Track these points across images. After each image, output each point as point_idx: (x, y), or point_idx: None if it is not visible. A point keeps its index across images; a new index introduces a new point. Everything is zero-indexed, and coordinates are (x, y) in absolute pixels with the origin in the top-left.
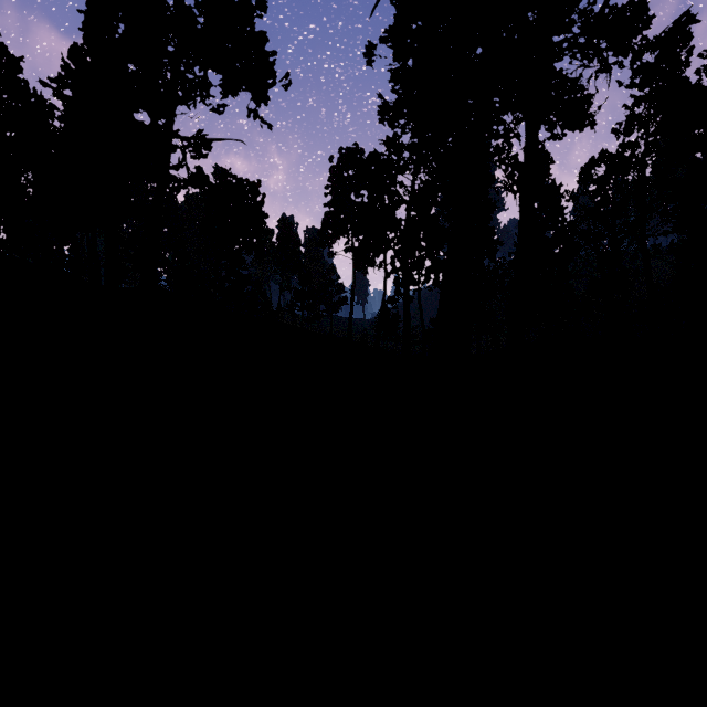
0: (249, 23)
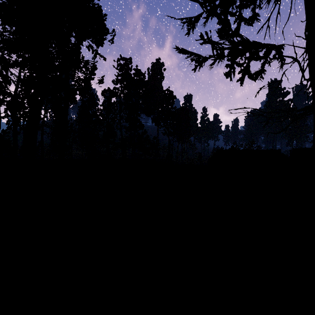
0: None
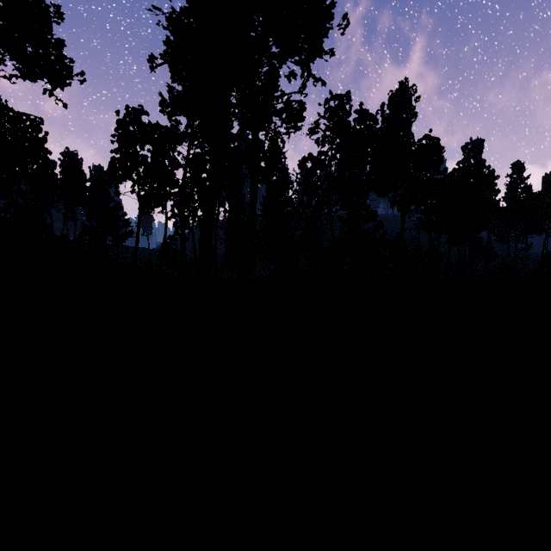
0: (47, 28)
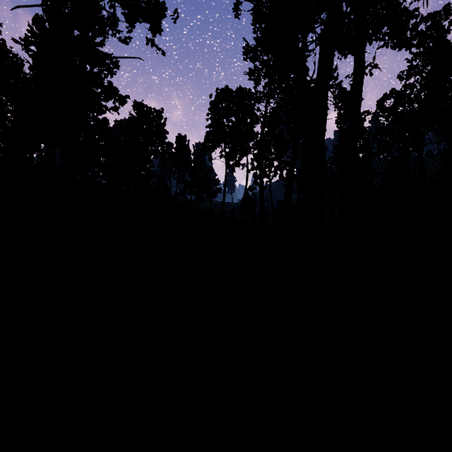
0: None
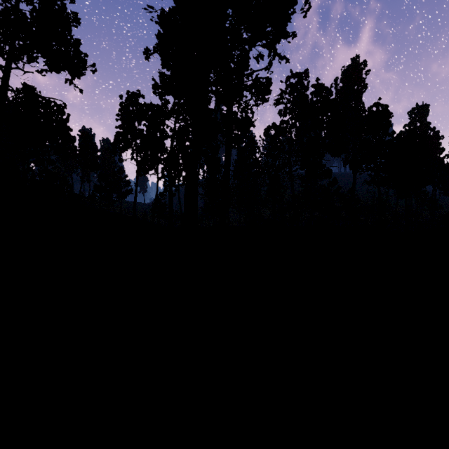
0: (68, 31)
